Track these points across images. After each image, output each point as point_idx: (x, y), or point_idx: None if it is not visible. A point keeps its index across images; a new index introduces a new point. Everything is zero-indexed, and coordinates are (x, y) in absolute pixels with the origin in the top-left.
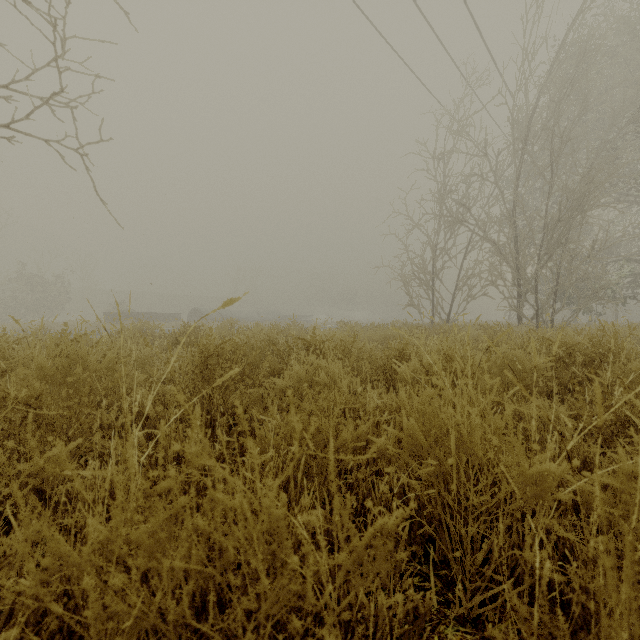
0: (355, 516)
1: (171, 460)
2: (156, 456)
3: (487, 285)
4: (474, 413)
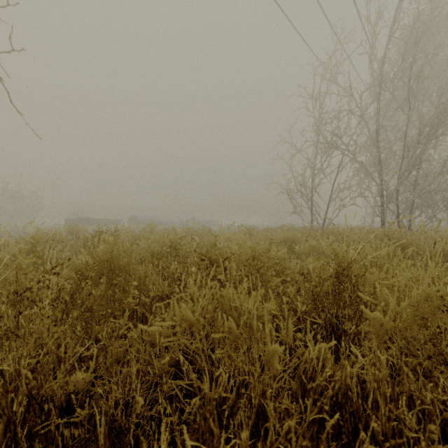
0: None
1: None
2: None
3: (357, 196)
4: None
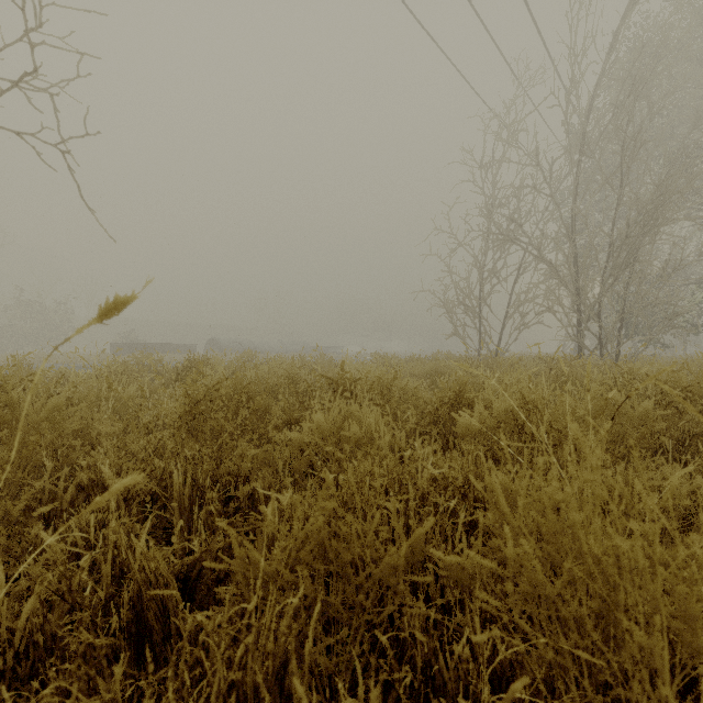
0: (410, 698)
1: (106, 581)
2: (79, 577)
3: (543, 312)
4: (682, 556)
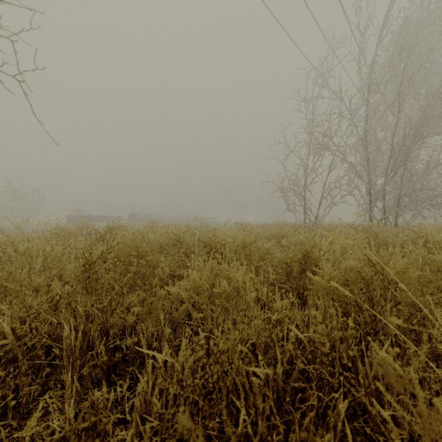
0: None
1: None
2: None
3: (346, 195)
4: None
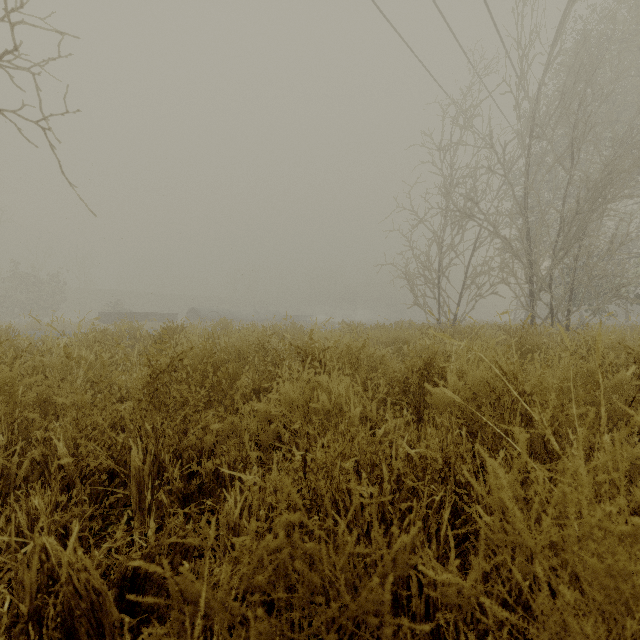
0: None
1: (29, 592)
2: None
3: (498, 283)
4: None
